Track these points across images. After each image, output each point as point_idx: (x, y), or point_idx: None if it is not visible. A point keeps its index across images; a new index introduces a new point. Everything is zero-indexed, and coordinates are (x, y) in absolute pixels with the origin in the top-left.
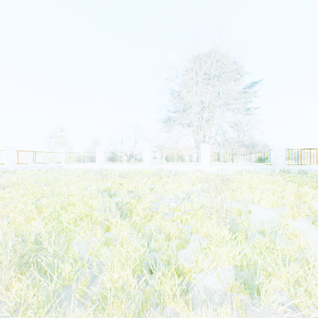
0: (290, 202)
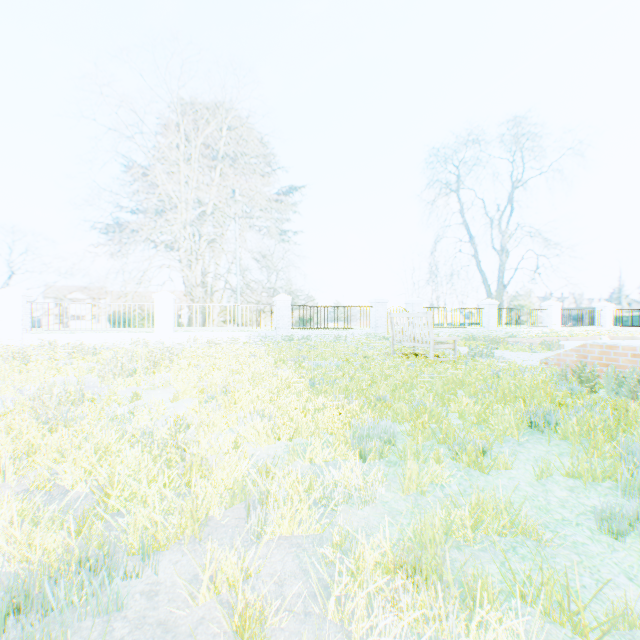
0: (216, 379)
